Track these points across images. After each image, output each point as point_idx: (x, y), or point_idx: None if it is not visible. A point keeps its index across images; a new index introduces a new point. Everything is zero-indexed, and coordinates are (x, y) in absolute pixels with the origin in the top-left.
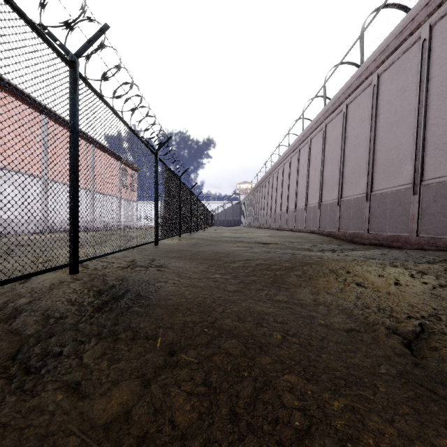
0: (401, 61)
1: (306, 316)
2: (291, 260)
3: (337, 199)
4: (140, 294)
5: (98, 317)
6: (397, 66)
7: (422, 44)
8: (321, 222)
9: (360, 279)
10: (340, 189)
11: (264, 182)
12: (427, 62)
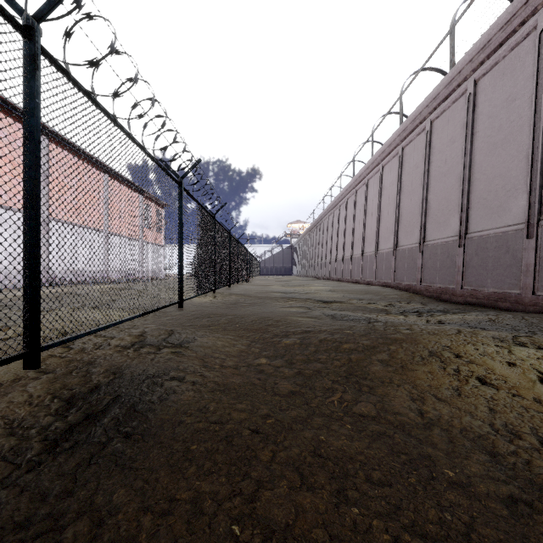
0: (508, 60)
1: (419, 458)
2: (370, 334)
3: (419, 243)
4: (134, 407)
5: (41, 470)
6: (502, 67)
7: (539, 35)
8: (397, 272)
9: (481, 369)
10: (422, 230)
11: (322, 221)
12: None
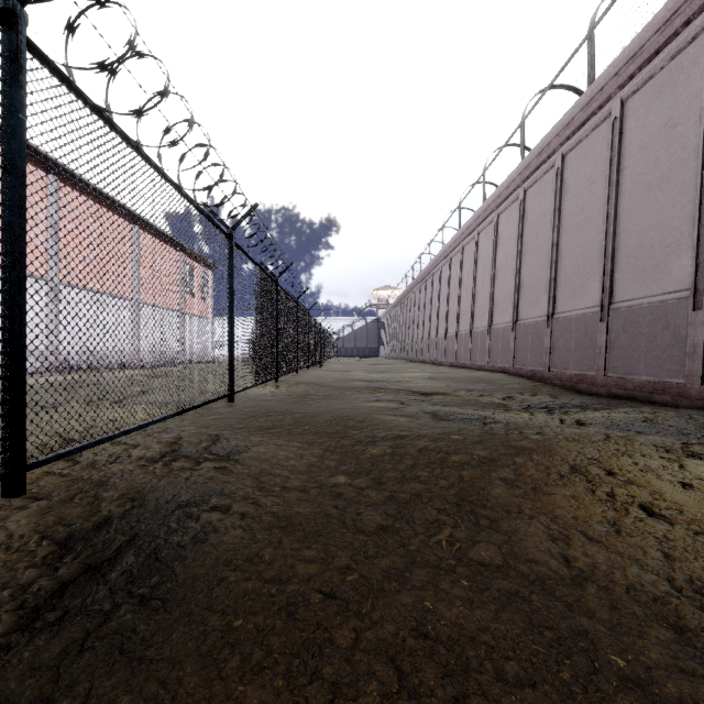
0: (666, 72)
1: (571, 636)
2: (487, 441)
3: (546, 316)
4: (155, 553)
5: (8, 661)
6: (659, 82)
7: None
8: (517, 354)
9: (645, 493)
10: (551, 299)
11: (418, 287)
12: None
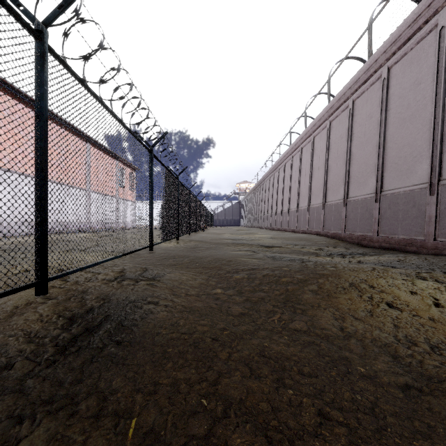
0: (414, 51)
1: (339, 359)
2: (303, 271)
3: (343, 199)
4: (121, 323)
5: (56, 366)
6: (410, 57)
7: (439, 32)
8: (325, 223)
9: (390, 297)
10: (346, 189)
11: (264, 182)
12: (445, 51)
